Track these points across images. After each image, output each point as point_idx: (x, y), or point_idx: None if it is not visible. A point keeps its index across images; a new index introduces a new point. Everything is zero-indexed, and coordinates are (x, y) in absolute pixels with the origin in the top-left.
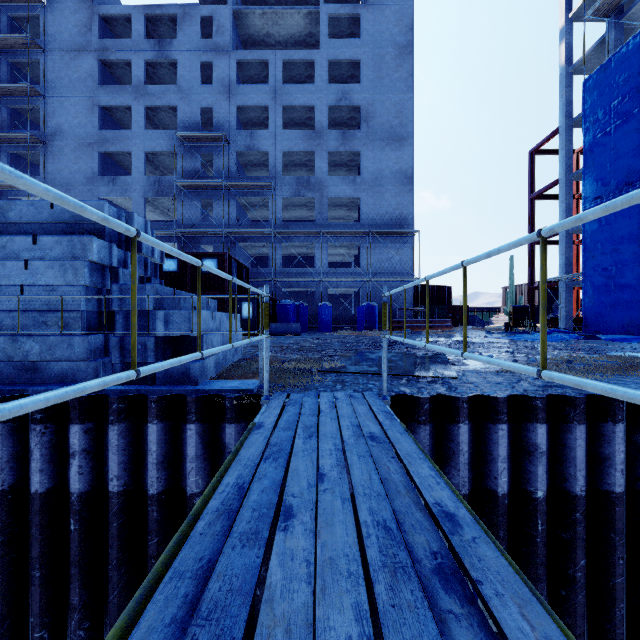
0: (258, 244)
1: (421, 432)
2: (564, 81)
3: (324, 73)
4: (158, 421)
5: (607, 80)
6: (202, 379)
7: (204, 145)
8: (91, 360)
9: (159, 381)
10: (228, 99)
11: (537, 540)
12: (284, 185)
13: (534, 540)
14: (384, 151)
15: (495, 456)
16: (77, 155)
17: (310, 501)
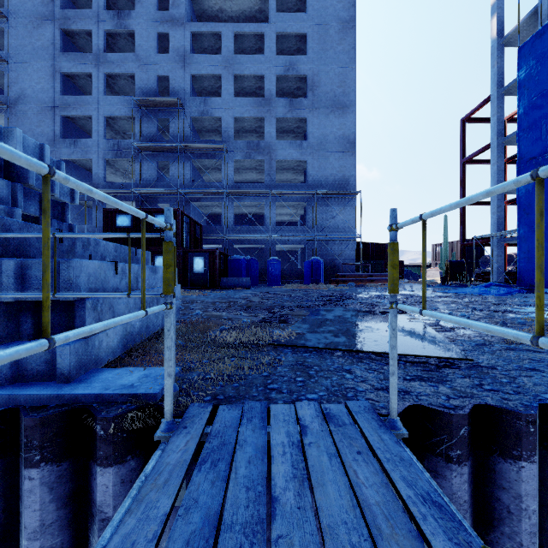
0: (212, 204)
1: (454, 478)
2: (495, 52)
3: (273, 45)
4: None
5: (543, 45)
6: (84, 368)
7: (160, 110)
8: None
9: (1, 377)
10: (183, 68)
11: None
12: (236, 148)
13: None
14: (328, 118)
15: None
16: (40, 118)
17: None
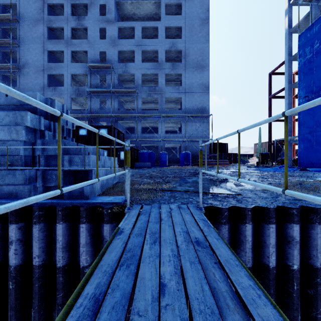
0: (129, 121)
1: (223, 229)
2: (287, 36)
3: (163, 33)
4: (63, 222)
5: (311, 35)
6: (91, 195)
7: (101, 70)
8: (26, 184)
9: (65, 197)
10: (113, 47)
11: (293, 295)
12: (142, 91)
13: (291, 295)
14: (194, 73)
15: (268, 244)
16: (36, 76)
17: None
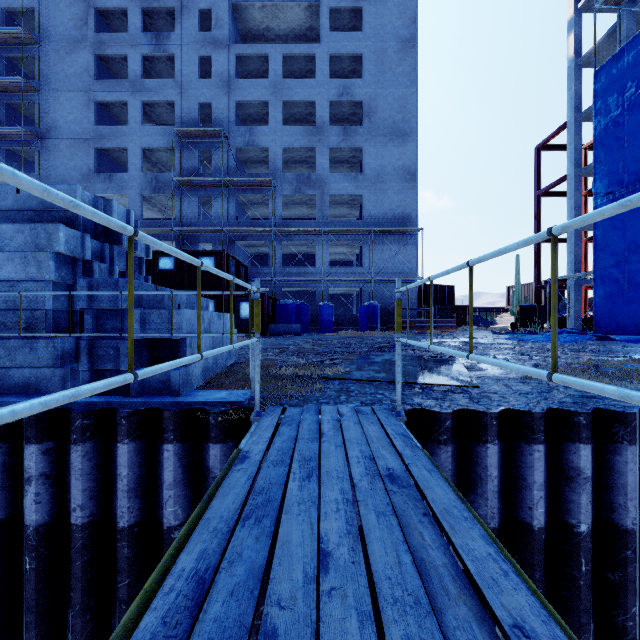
0: (258, 242)
1: (442, 454)
2: (572, 74)
3: (325, 67)
4: (129, 440)
5: (619, 71)
6: (185, 388)
7: (202, 141)
8: (57, 367)
9: (134, 391)
10: (227, 94)
11: (580, 583)
12: (284, 182)
13: (576, 582)
14: (386, 147)
15: (530, 482)
16: (73, 151)
17: (307, 619)
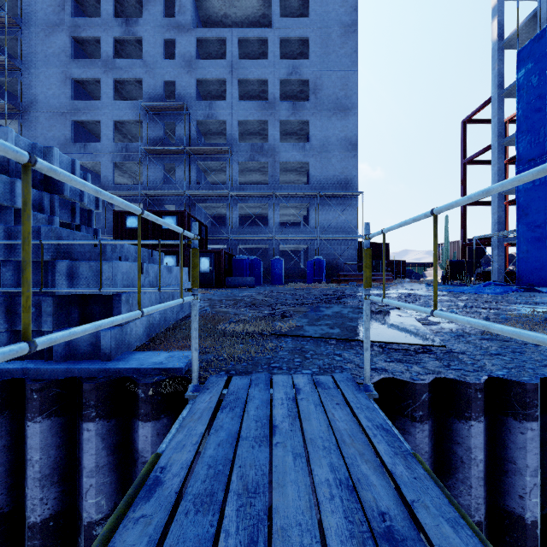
0: (216, 205)
1: (417, 433)
2: (496, 55)
3: (276, 49)
4: (43, 418)
5: (541, 49)
6: (120, 350)
7: (167, 114)
8: None
9: (57, 355)
10: (189, 73)
11: None
12: (240, 151)
13: None
14: (331, 120)
15: (521, 466)
16: (51, 123)
17: None
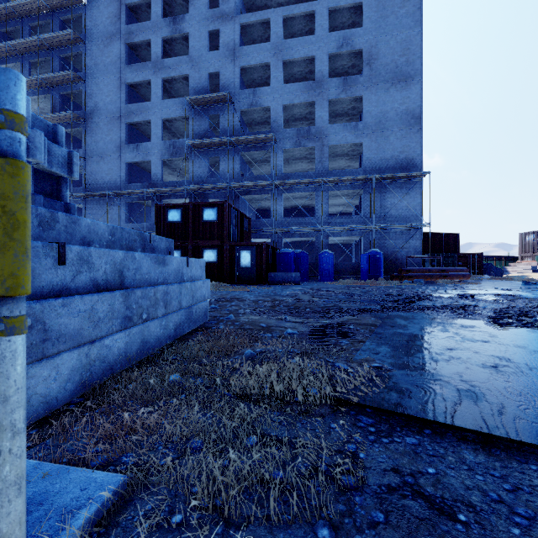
0: (261, 197)
1: None
2: None
3: (324, 22)
4: None
5: None
6: None
7: (211, 107)
8: None
9: None
10: (233, 61)
11: None
12: (285, 137)
13: None
14: (388, 92)
15: None
16: (109, 128)
17: None
